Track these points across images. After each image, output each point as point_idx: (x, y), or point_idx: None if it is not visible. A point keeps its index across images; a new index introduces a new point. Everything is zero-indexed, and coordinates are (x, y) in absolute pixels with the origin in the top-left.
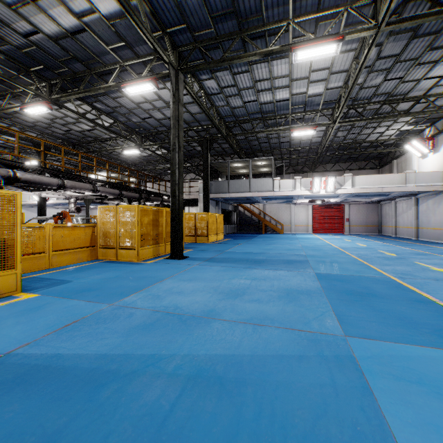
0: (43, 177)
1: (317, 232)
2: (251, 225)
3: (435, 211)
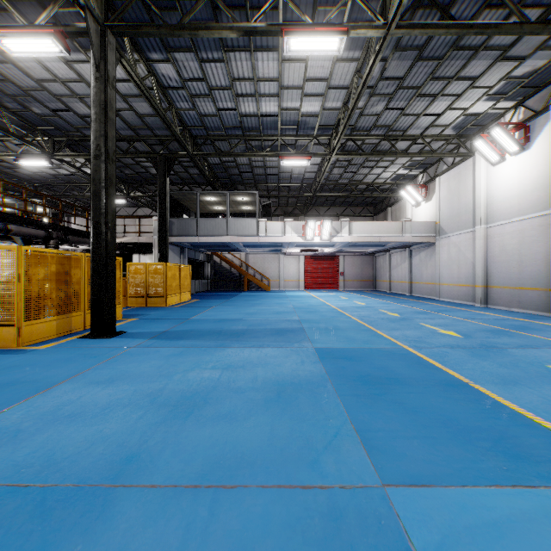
0: None
1: (309, 288)
2: (230, 281)
3: (428, 264)
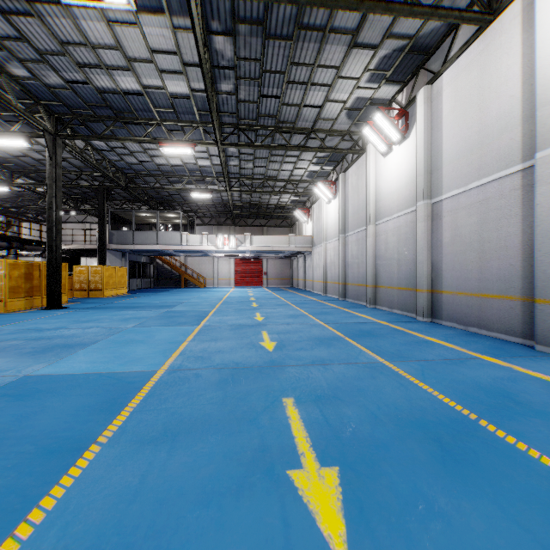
0: None
1: (239, 285)
2: (171, 279)
3: (311, 267)
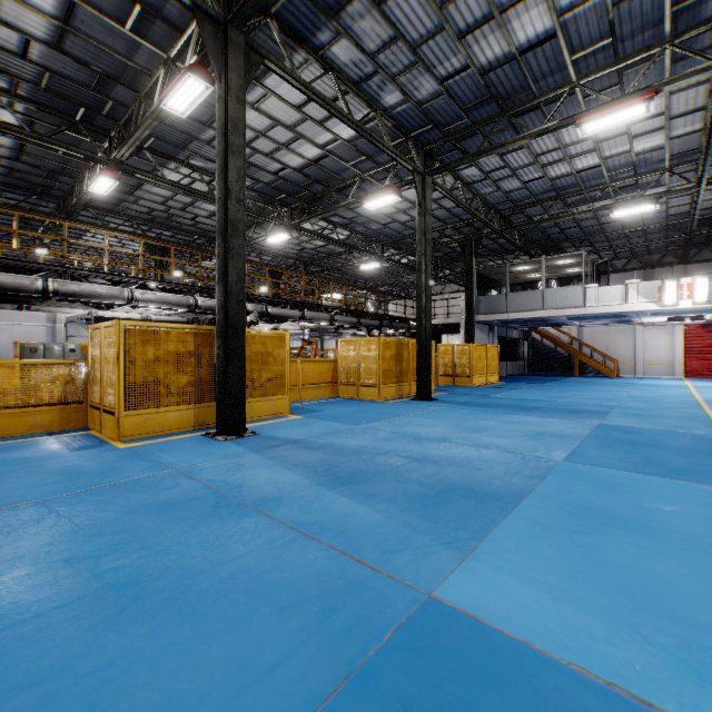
0: (287, 310)
1: (695, 376)
2: (555, 363)
3: None
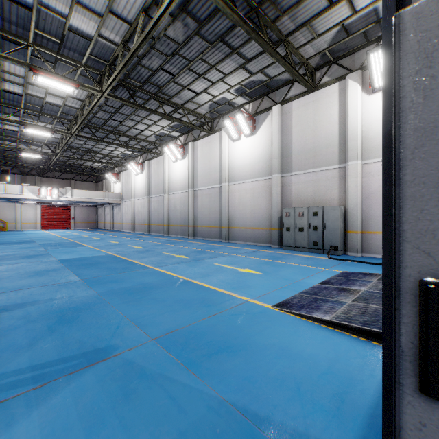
0: None
1: (46, 228)
2: None
3: (119, 214)
